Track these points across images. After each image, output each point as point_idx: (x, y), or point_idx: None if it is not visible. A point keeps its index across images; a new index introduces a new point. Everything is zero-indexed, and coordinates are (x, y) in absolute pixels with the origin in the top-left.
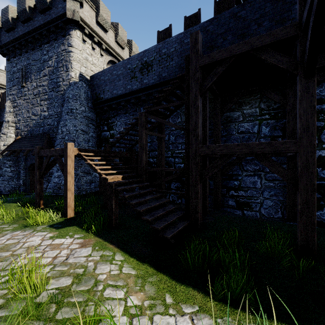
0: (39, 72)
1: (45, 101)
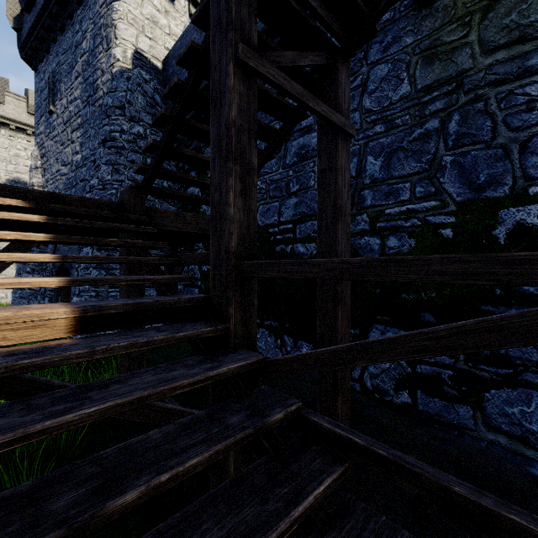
0: (70, 74)
1: (77, 131)
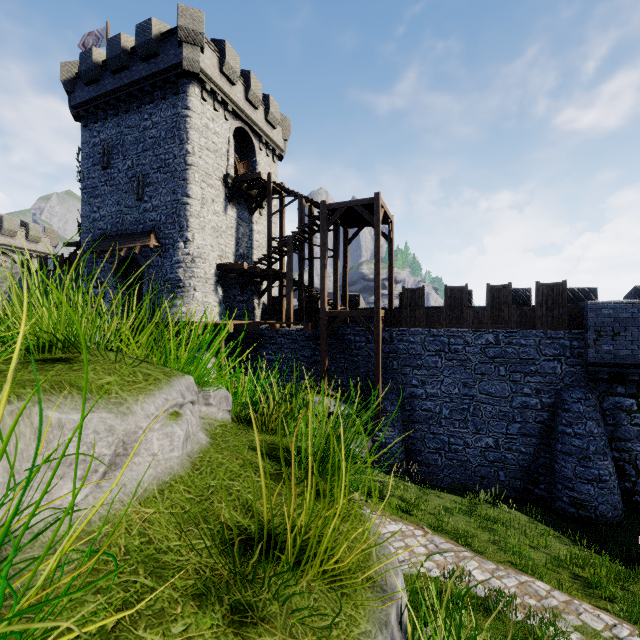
0: None
1: None
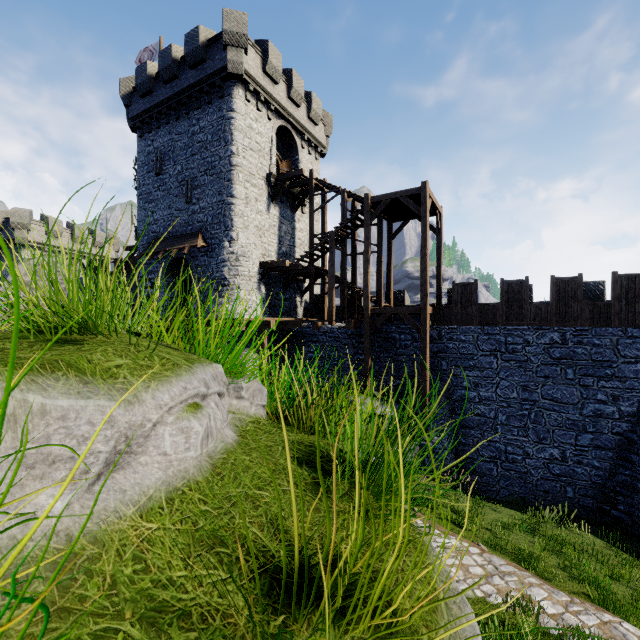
0: None
1: None
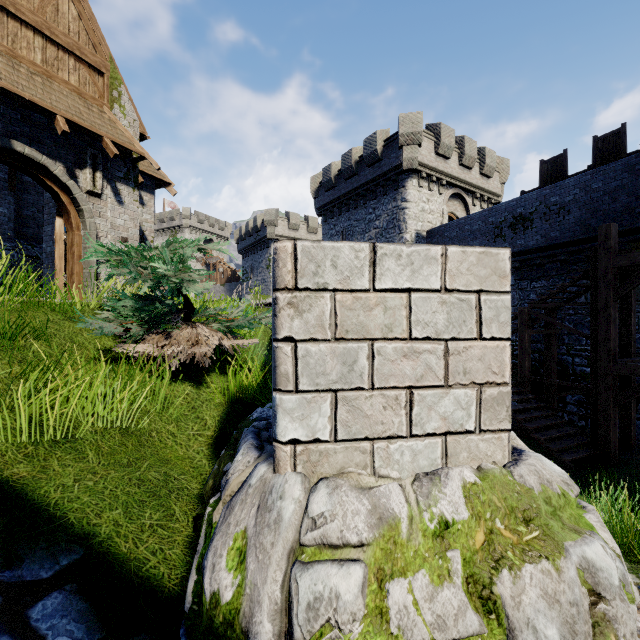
0: (363, 235)
1: None
